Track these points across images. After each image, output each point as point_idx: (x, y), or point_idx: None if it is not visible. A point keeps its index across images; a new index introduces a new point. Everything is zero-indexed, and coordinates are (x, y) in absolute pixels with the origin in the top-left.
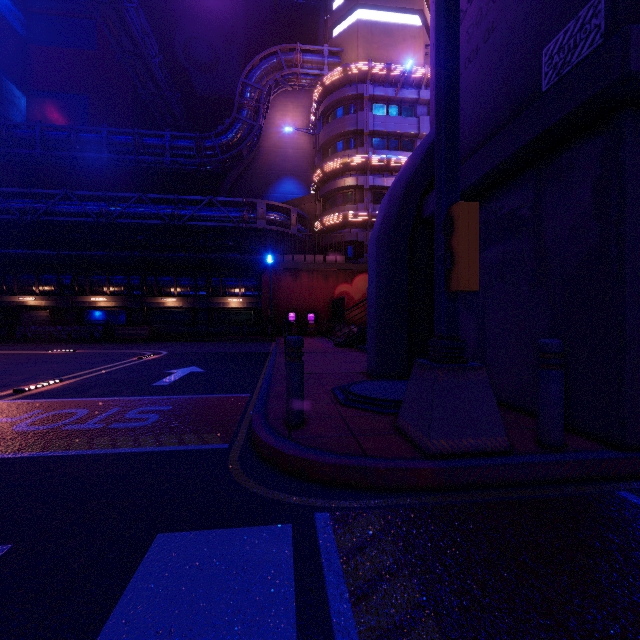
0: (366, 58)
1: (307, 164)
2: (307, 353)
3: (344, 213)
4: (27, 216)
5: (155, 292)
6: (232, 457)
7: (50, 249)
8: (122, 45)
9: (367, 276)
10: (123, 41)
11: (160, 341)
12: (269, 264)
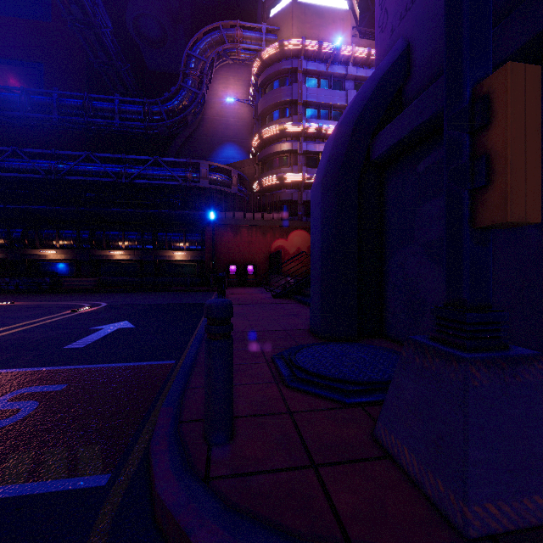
0: (300, 36)
1: (247, 132)
2: (245, 305)
3: (280, 175)
4: None
5: (104, 245)
6: (101, 519)
7: None
8: (72, 14)
9: (301, 232)
10: (73, 9)
11: (106, 292)
12: (212, 220)
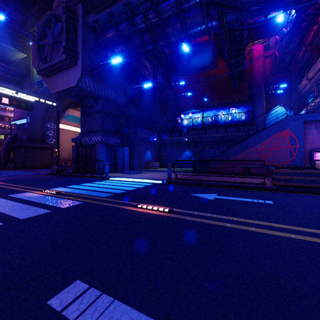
0: None
1: None
2: None
3: None
4: None
5: None
6: None
7: None
8: None
9: None
10: None
11: None
12: None
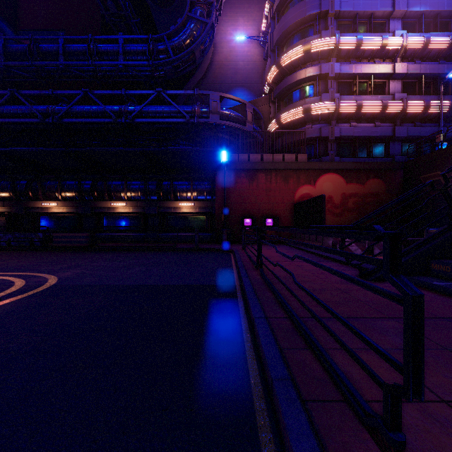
0: None
1: (257, 75)
2: (370, 330)
3: (306, 106)
4: None
5: (105, 197)
6: None
7: None
8: None
9: (332, 176)
10: None
11: (100, 250)
12: (223, 164)
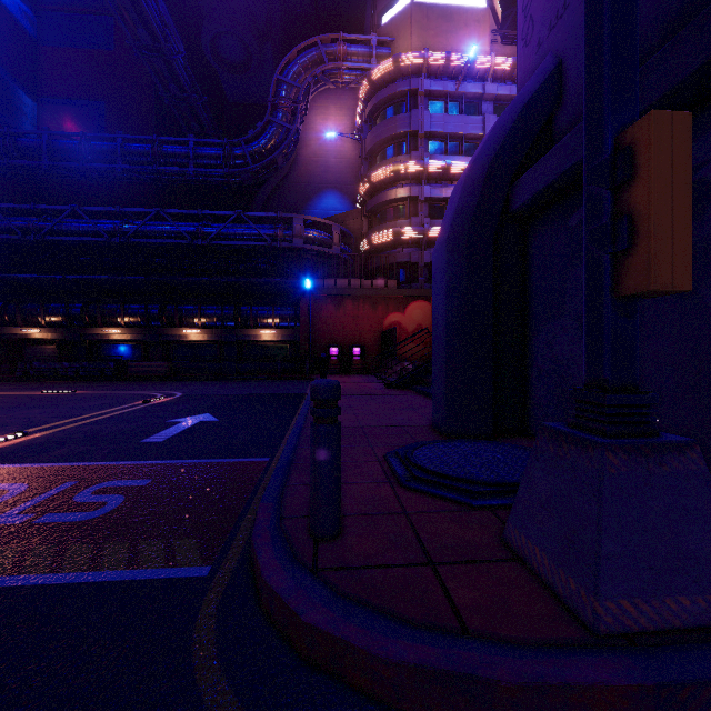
0: (421, 47)
1: (352, 175)
2: (351, 396)
3: (395, 229)
4: (30, 236)
5: (176, 323)
6: (207, 604)
7: (57, 274)
8: (139, 39)
9: (422, 303)
10: (140, 34)
11: (180, 380)
12: (307, 290)
